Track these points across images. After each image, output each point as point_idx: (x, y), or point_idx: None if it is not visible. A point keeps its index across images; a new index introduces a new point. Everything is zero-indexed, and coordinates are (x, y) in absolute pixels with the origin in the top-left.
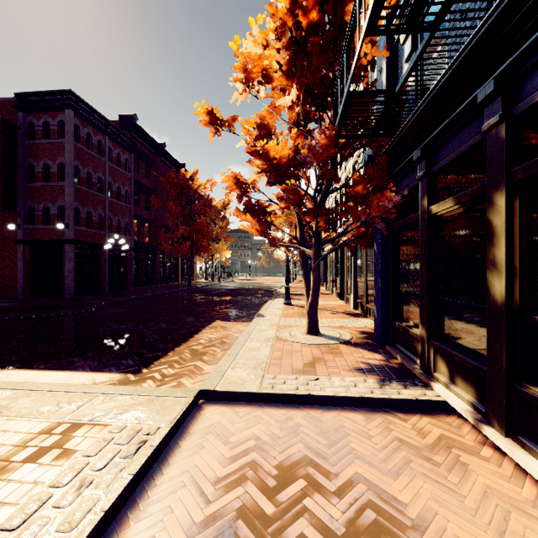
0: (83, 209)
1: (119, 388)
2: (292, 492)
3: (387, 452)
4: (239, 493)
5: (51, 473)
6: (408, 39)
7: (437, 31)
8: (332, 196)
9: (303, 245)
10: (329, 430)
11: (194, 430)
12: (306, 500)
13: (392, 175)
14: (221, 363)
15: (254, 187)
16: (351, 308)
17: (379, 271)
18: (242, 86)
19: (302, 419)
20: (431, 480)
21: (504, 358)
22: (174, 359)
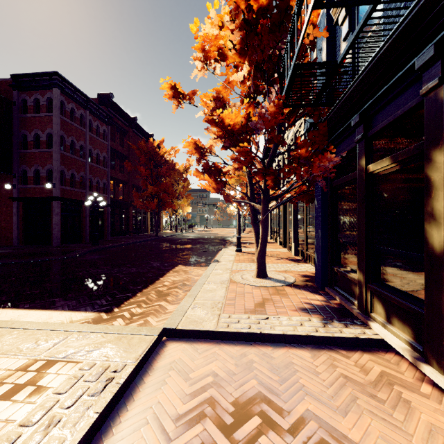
0: (68, 172)
1: (92, 327)
2: (248, 429)
3: (334, 389)
4: (198, 430)
5: (23, 411)
6: (346, 20)
7: (379, 4)
8: (276, 160)
9: (252, 200)
10: (279, 367)
11: (158, 366)
12: (261, 438)
13: (332, 139)
14: (182, 303)
15: (211, 151)
16: (293, 255)
17: (319, 223)
18: (201, 64)
19: (254, 355)
20: (378, 417)
21: (443, 303)
22: (142, 299)
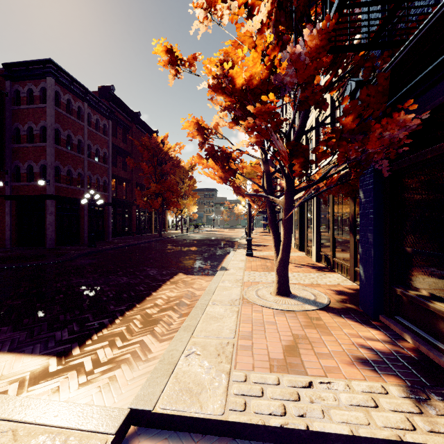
0: (64, 168)
1: (9, 403)
2: None
3: None
4: None
5: None
6: None
7: None
8: None
9: (270, 194)
10: None
11: None
12: None
13: (395, 99)
14: (173, 345)
15: (217, 131)
16: (314, 261)
17: (369, 223)
18: (203, 12)
19: None
20: None
21: None
22: (119, 330)
